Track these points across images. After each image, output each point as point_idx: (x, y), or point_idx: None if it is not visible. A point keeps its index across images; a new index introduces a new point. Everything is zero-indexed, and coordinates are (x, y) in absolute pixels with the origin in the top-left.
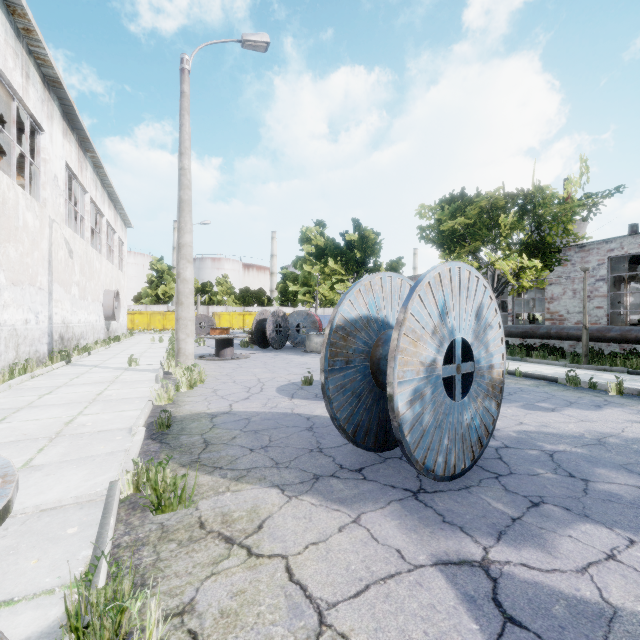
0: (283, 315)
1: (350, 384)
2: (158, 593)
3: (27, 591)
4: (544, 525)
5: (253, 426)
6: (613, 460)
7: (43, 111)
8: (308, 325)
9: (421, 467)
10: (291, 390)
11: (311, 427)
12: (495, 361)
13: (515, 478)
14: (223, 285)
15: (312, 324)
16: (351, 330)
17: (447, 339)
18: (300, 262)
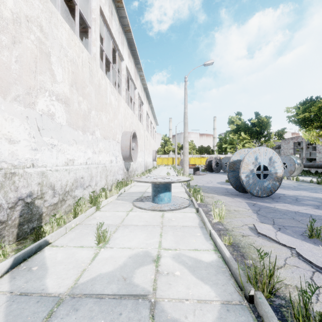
0: (219, 159)
1: (234, 175)
2: (202, 192)
3: (181, 197)
4: (274, 203)
5: (210, 188)
6: (318, 200)
7: (143, 98)
8: None
9: (248, 191)
10: (221, 183)
11: (226, 189)
12: (278, 171)
13: (278, 199)
14: (191, 145)
15: None
16: (235, 163)
17: (257, 165)
18: (228, 133)
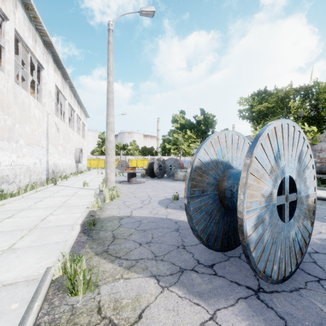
0: (163, 160)
1: (204, 206)
2: None
3: None
4: None
5: (143, 226)
6: None
7: (43, 59)
8: (176, 165)
9: (262, 275)
10: (166, 203)
11: (178, 229)
12: (310, 192)
13: None
14: (133, 145)
15: (178, 165)
16: (205, 169)
17: (279, 177)
18: (172, 132)
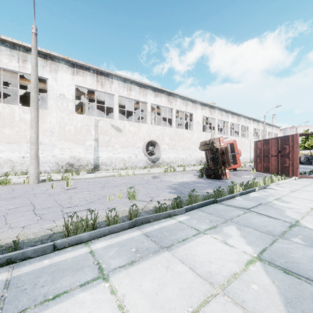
0: (310, 155)
1: None
2: None
3: None
4: None
5: None
6: None
7: (248, 124)
8: None
9: None
10: None
11: None
12: None
13: None
14: None
15: None
16: None
17: None
18: None
